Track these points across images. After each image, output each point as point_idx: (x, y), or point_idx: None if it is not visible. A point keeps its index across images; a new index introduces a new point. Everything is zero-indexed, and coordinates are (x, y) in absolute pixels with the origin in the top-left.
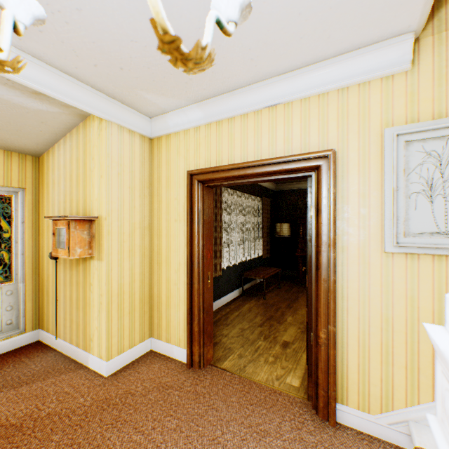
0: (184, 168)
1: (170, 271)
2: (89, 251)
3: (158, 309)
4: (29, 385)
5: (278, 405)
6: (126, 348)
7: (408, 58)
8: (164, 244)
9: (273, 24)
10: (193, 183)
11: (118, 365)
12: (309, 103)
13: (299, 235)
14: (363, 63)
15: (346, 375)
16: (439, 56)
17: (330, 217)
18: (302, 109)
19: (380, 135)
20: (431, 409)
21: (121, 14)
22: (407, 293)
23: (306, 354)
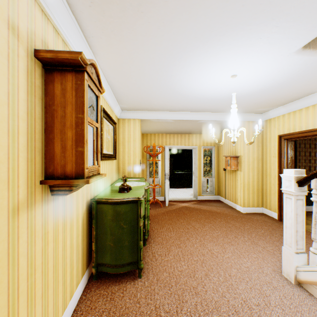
0: (277, 133)
1: (270, 179)
2: (236, 167)
3: (265, 195)
4: (219, 207)
5: None
6: (250, 206)
7: None
8: (268, 167)
9: (302, 87)
10: (280, 140)
11: (247, 211)
12: None
13: None
14: None
15: None
16: None
17: None
18: None
19: None
20: None
21: (246, 101)
22: None
23: None
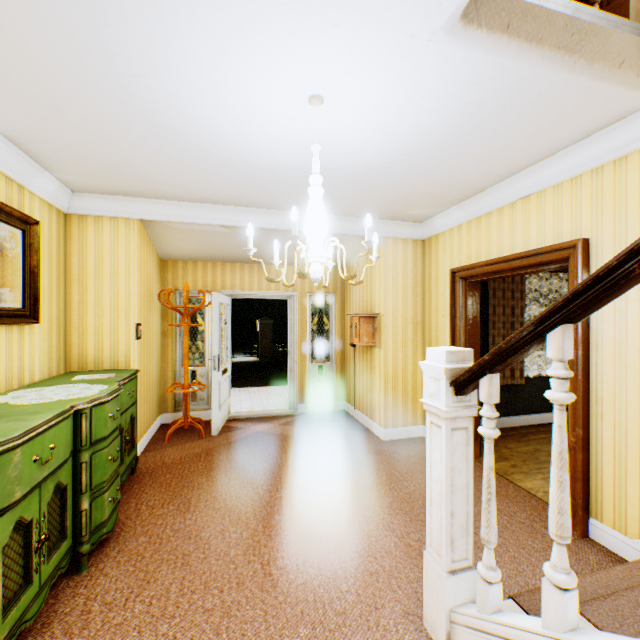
0: (448, 266)
1: None
2: (372, 340)
3: None
4: (337, 429)
5: (525, 504)
6: (399, 424)
7: None
8: (433, 338)
9: (485, 155)
10: (455, 280)
11: (393, 435)
12: (561, 189)
13: None
14: (611, 141)
15: (600, 488)
16: None
17: None
18: (554, 196)
19: (638, 216)
20: None
21: (379, 188)
22: None
23: None
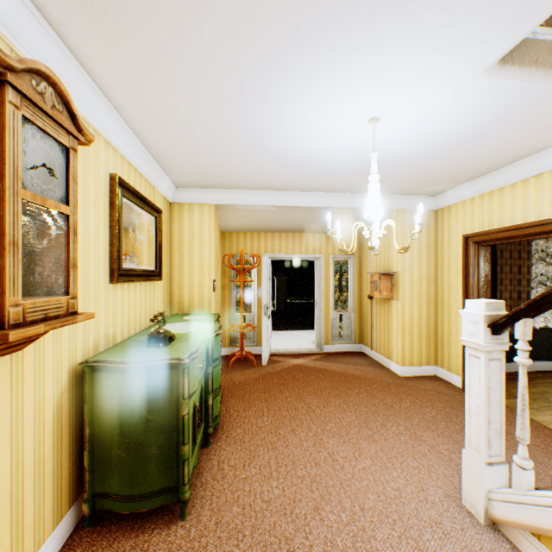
0: (461, 232)
1: (450, 315)
2: (390, 294)
3: (441, 343)
4: (359, 366)
5: (538, 432)
6: (414, 364)
7: None
8: (445, 293)
9: (503, 145)
10: (467, 244)
11: (409, 373)
12: None
13: None
14: None
15: None
16: None
17: None
18: None
19: None
20: None
21: (404, 173)
22: None
23: None
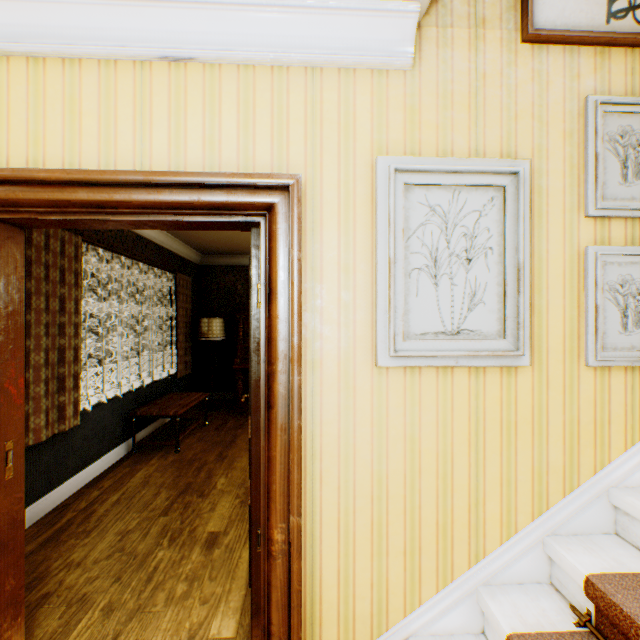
0: None
1: None
2: None
3: None
4: None
5: None
6: None
7: (410, 48)
8: None
9: None
10: None
11: None
12: (255, 78)
13: (240, 336)
14: (347, 30)
15: (320, 596)
16: (445, 63)
17: (293, 306)
18: (242, 85)
19: (371, 166)
20: (436, 606)
21: None
22: (406, 431)
23: (250, 567)
